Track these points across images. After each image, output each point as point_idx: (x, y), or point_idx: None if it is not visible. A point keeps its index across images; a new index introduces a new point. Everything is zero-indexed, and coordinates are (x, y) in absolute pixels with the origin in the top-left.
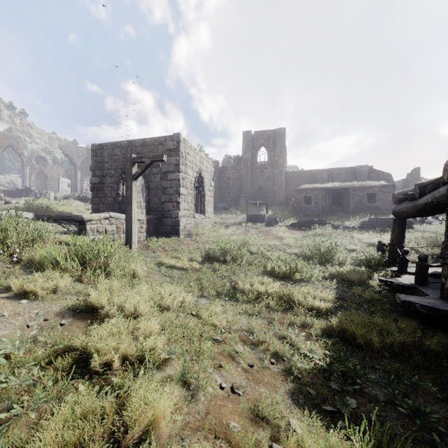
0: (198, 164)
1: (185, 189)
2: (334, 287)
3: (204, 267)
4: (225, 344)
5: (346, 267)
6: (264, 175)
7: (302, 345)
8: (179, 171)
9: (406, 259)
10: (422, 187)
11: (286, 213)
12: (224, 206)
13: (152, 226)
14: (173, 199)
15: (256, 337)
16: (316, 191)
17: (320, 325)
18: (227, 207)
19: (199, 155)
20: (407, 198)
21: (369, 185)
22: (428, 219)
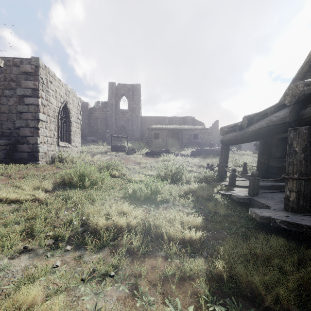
0: (63, 96)
1: (47, 116)
2: (192, 205)
3: (51, 197)
4: None
5: (194, 185)
6: (125, 117)
7: None
8: (38, 97)
9: (235, 175)
10: (249, 118)
11: (142, 145)
12: (93, 139)
13: (2, 152)
14: (30, 124)
15: None
16: (162, 130)
17: (200, 270)
18: (95, 140)
19: (65, 87)
20: (230, 130)
21: (194, 128)
22: None
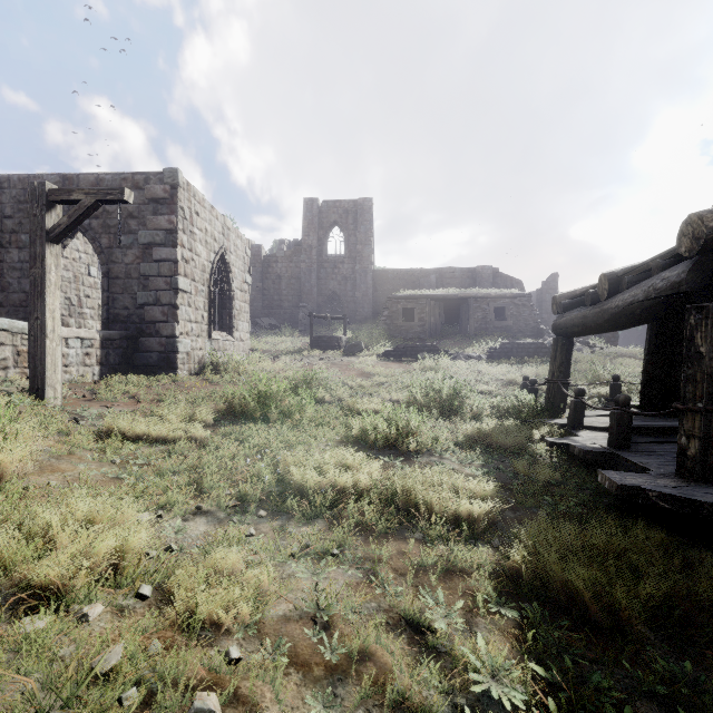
0: (219, 238)
1: (191, 281)
2: (479, 462)
3: (217, 436)
4: (238, 708)
5: (489, 422)
6: (339, 273)
7: (469, 655)
8: (177, 245)
9: (582, 404)
10: (614, 279)
11: (376, 336)
12: (271, 323)
13: (117, 353)
14: (163, 298)
15: (339, 639)
16: (421, 301)
17: (484, 563)
18: (276, 325)
19: (222, 221)
20: (575, 303)
21: (497, 293)
22: (577, 345)
